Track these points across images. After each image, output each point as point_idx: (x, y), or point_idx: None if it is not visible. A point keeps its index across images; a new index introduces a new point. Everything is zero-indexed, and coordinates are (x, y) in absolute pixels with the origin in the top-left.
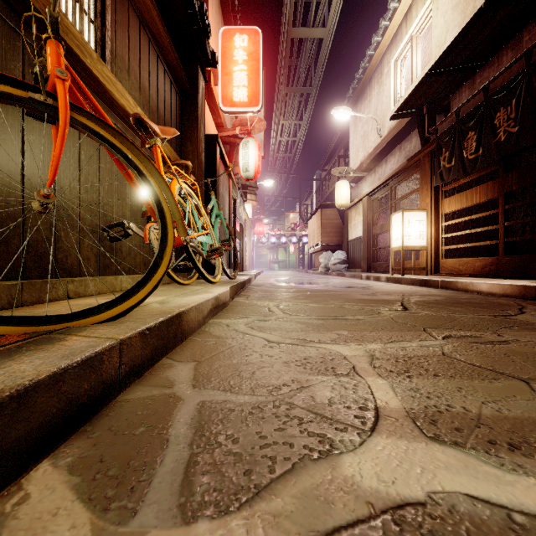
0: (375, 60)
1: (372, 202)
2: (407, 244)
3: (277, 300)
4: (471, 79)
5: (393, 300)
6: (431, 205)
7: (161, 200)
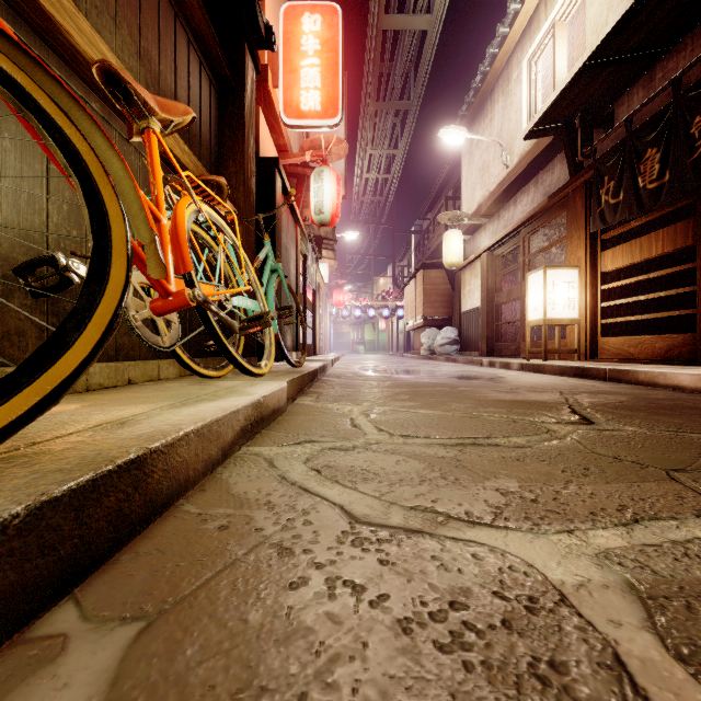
0: (500, 62)
1: (494, 259)
2: (551, 317)
3: (365, 402)
4: (647, 74)
5: (552, 402)
6: (586, 260)
7: (101, 191)
